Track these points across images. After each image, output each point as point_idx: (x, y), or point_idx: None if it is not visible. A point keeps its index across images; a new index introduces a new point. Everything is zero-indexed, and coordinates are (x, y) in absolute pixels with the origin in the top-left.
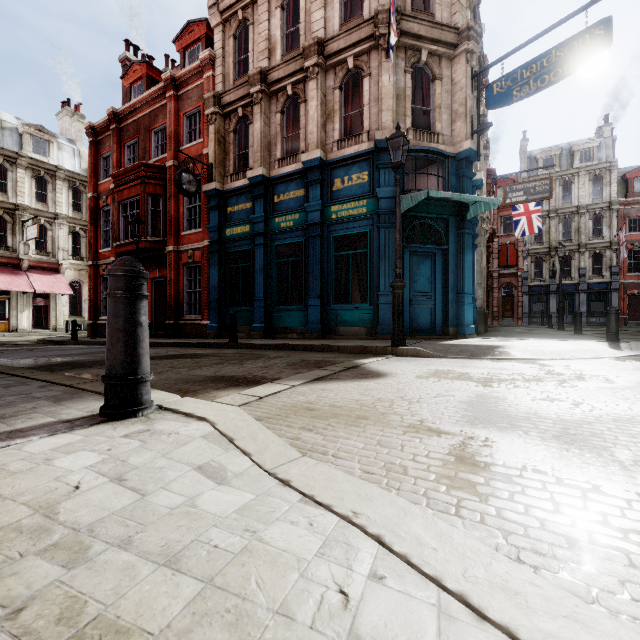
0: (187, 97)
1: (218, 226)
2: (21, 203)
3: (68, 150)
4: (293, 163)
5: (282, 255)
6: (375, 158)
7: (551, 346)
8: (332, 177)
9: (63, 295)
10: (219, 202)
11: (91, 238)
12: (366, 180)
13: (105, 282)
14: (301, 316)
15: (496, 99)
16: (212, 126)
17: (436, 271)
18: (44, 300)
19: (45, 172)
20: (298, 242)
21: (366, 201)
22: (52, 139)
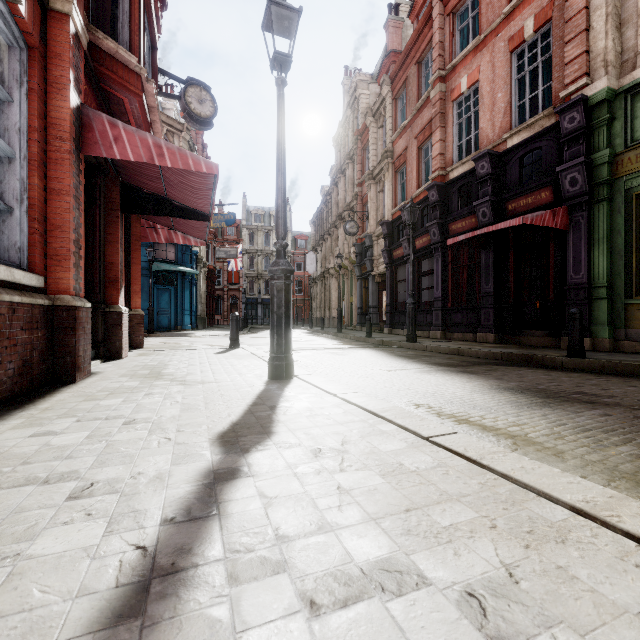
0: None
1: None
2: None
3: None
4: None
5: None
6: None
7: (213, 332)
8: None
9: None
10: None
11: None
12: None
13: None
14: None
15: None
16: None
17: (171, 298)
18: None
19: None
20: None
21: None
22: None
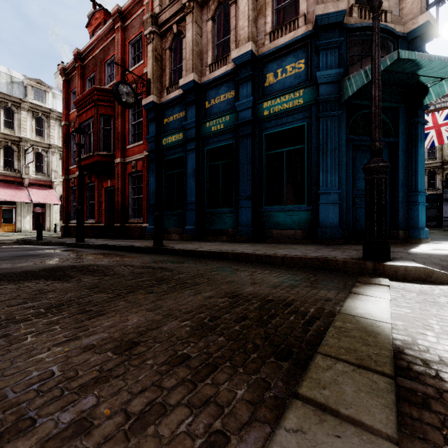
0: (131, 26)
1: (155, 136)
2: (24, 136)
3: (60, 98)
4: (223, 66)
5: (213, 159)
6: (314, 41)
7: None
8: (264, 72)
9: (55, 205)
10: (156, 114)
11: (64, 157)
12: (302, 69)
13: (74, 193)
14: (231, 218)
15: None
16: (150, 45)
17: None
18: (41, 208)
19: (42, 114)
20: (228, 144)
21: (303, 91)
22: (48, 89)
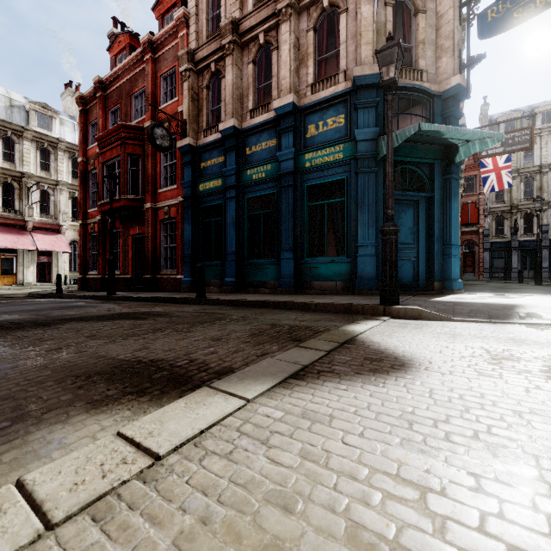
0: (163, 59)
1: (191, 181)
2: (26, 171)
3: (69, 125)
4: (265, 113)
5: (254, 208)
6: (353, 98)
7: None
8: (306, 123)
9: (63, 253)
10: (193, 158)
11: (81, 199)
12: (343, 123)
13: (93, 240)
14: (273, 270)
15: (491, 26)
16: (186, 83)
17: (419, 221)
18: (47, 257)
19: (48, 144)
20: (270, 194)
21: (343, 146)
22: (55, 115)
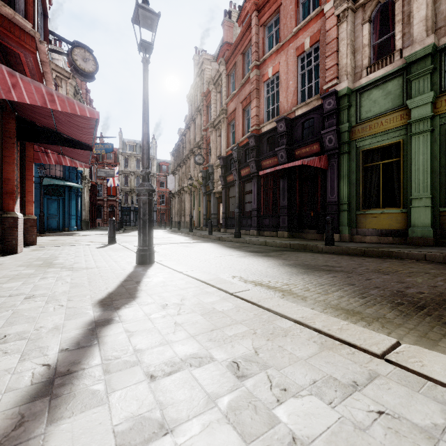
0: None
1: None
2: None
3: None
4: None
5: None
6: None
7: (95, 232)
8: None
9: None
10: None
11: None
12: None
13: None
14: None
15: None
16: None
17: (60, 206)
18: None
19: None
20: None
21: None
22: None
